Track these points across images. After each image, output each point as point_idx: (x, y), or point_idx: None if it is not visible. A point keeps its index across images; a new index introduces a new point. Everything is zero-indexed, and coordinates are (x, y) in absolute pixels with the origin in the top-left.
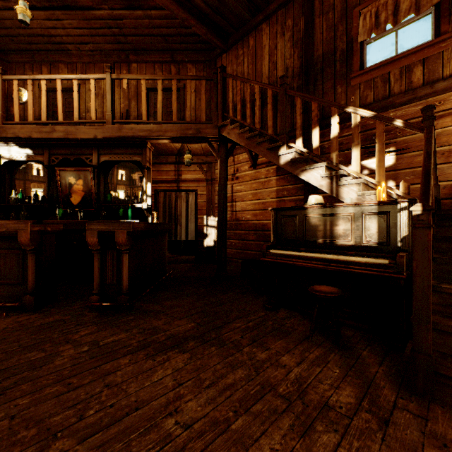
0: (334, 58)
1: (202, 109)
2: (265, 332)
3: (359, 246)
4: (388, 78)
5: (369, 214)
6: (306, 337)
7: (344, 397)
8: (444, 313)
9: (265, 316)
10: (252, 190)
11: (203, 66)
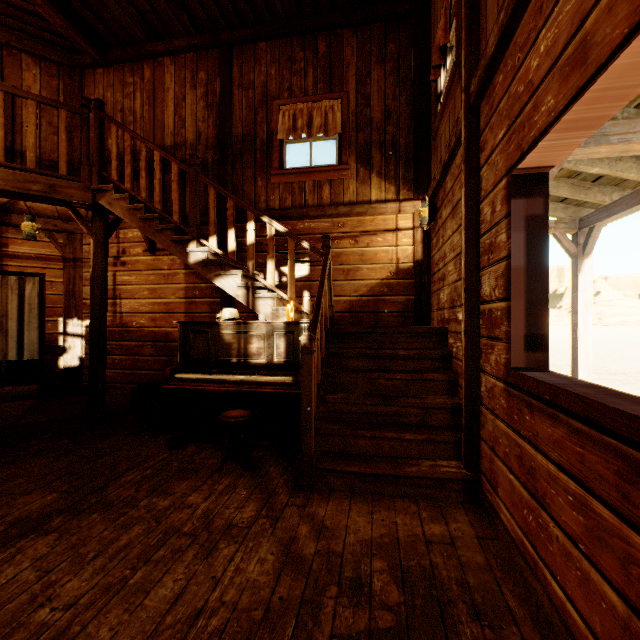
0: (255, 144)
1: (60, 154)
2: (169, 476)
3: (271, 364)
4: (304, 187)
5: (279, 333)
6: (218, 469)
7: (247, 513)
8: (328, 418)
9: (168, 457)
10: (149, 284)
11: (58, 71)
